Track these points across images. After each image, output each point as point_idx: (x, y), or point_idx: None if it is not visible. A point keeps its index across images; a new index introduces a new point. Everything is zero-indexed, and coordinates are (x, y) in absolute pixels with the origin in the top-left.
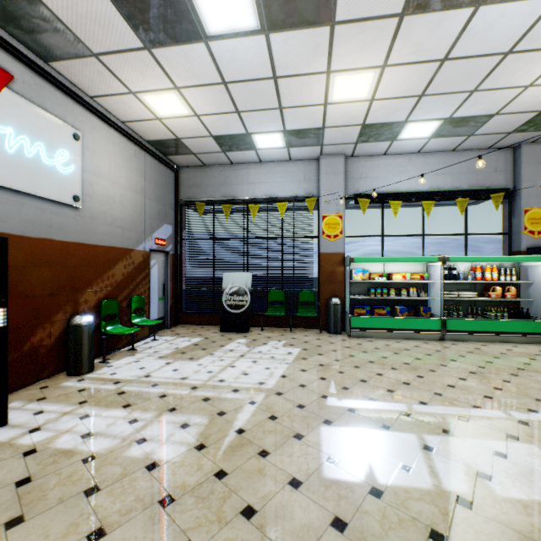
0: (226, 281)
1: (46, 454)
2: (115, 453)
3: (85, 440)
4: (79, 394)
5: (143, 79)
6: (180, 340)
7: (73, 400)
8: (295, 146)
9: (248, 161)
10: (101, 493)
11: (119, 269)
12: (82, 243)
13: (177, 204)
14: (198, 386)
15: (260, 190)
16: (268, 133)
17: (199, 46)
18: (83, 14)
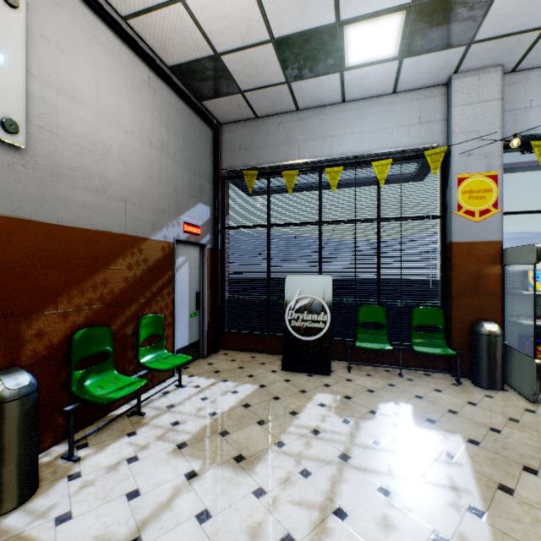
0: (289, 288)
1: None
2: None
3: None
4: None
5: None
6: (219, 388)
7: None
8: (415, 53)
9: (322, 102)
10: None
11: (118, 270)
12: (30, 219)
13: (218, 176)
14: None
15: (342, 146)
16: (376, 19)
17: None
18: None
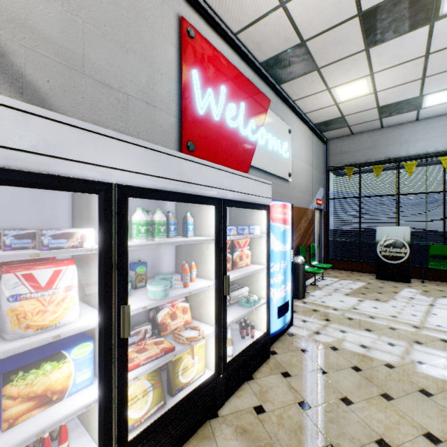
0: (379, 234)
1: (347, 352)
2: (407, 367)
3: (367, 350)
4: (316, 313)
5: (344, 76)
6: (345, 282)
7: (317, 316)
8: None
9: (400, 123)
10: (436, 397)
11: (302, 223)
12: None
13: (326, 170)
14: (418, 326)
15: (415, 147)
16: (446, 90)
17: (422, 29)
18: (329, 42)
